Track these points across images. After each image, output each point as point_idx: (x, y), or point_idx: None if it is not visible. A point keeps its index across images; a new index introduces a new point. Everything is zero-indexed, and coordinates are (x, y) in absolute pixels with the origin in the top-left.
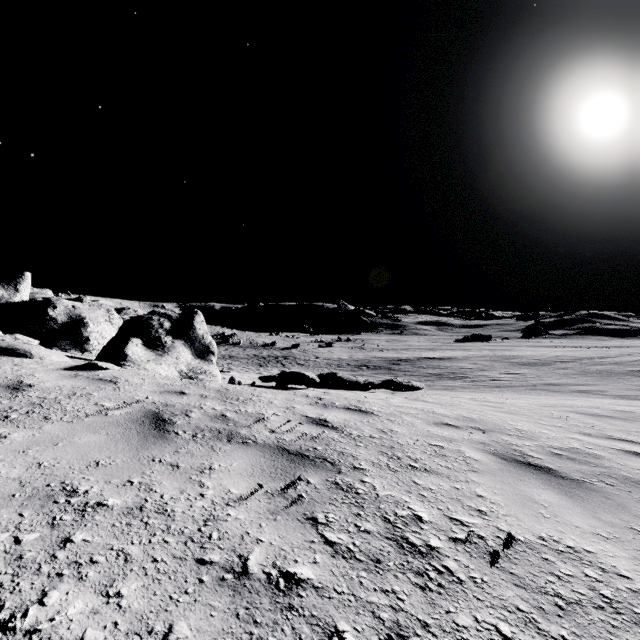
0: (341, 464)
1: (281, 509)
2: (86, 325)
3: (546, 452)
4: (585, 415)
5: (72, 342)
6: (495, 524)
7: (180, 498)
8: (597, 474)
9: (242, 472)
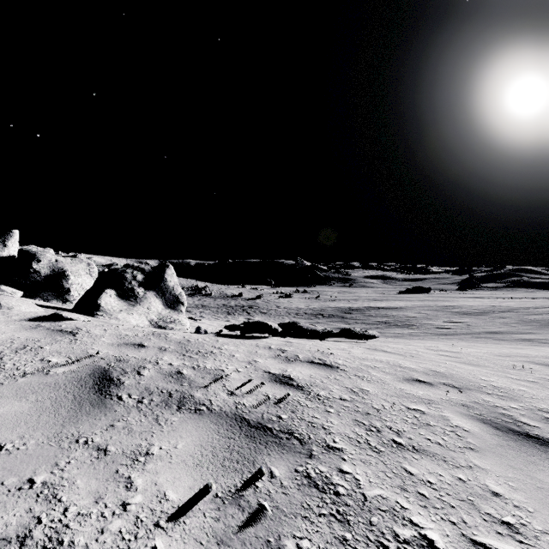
0: (311, 442)
1: (233, 532)
2: (67, 277)
3: (539, 417)
4: (545, 366)
5: (54, 293)
6: None
7: (90, 514)
8: None
9: (187, 459)
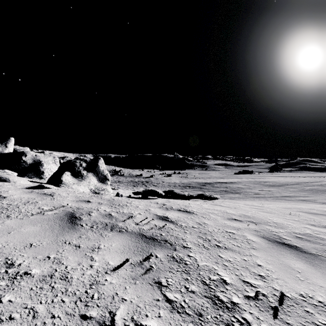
0: (176, 244)
1: (139, 276)
2: (42, 165)
3: (293, 236)
4: (308, 213)
5: (35, 174)
6: (271, 285)
7: (77, 268)
8: (325, 250)
9: (117, 250)
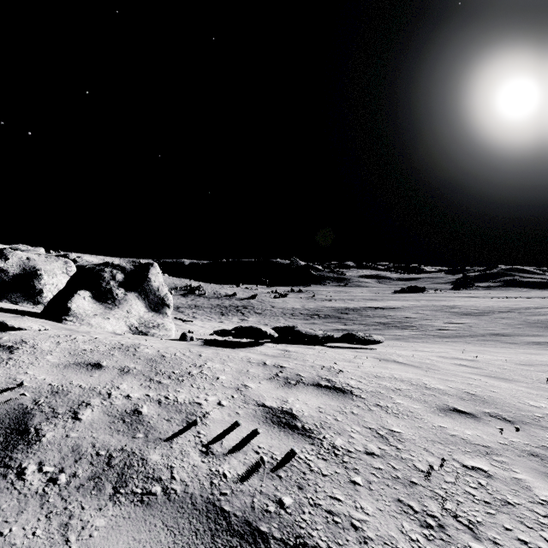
0: None
1: None
2: (40, 277)
3: None
4: None
5: (24, 294)
6: None
7: None
8: None
9: None
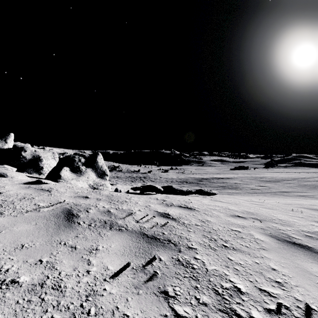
0: (180, 245)
1: (142, 283)
2: (41, 160)
3: (302, 235)
4: (310, 209)
5: (34, 169)
6: (292, 294)
7: (72, 275)
8: None
9: (117, 252)
